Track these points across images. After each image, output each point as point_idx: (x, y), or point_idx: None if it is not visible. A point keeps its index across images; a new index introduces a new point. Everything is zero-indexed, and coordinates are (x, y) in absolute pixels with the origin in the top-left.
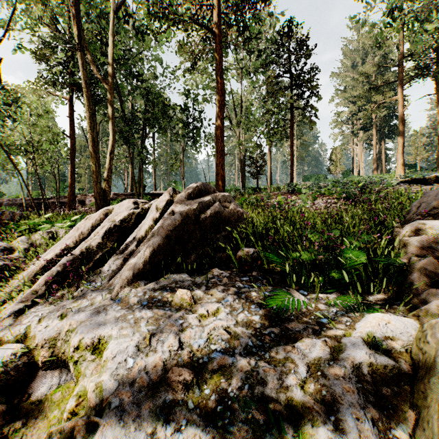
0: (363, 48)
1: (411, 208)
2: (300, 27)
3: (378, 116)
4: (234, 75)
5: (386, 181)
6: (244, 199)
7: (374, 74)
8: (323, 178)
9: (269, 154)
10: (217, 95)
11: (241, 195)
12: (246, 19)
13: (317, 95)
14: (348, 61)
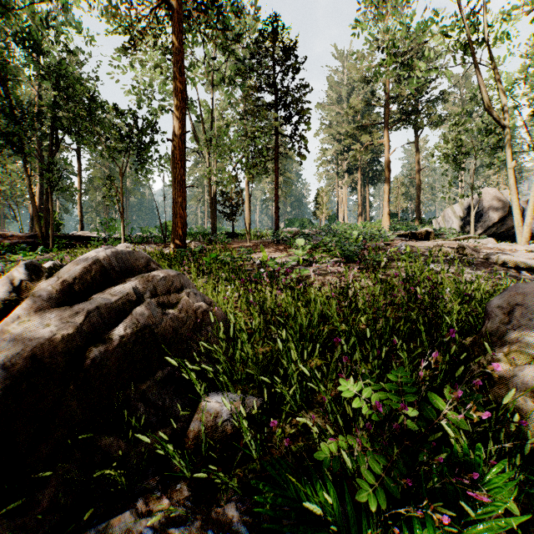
0: (348, 81)
1: (491, 309)
2: (288, 32)
3: (363, 159)
4: (202, 77)
5: (385, 235)
6: (214, 256)
7: (359, 112)
8: (308, 223)
9: (247, 190)
10: (175, 98)
11: (211, 246)
12: (218, 5)
13: (308, 122)
14: (333, 93)
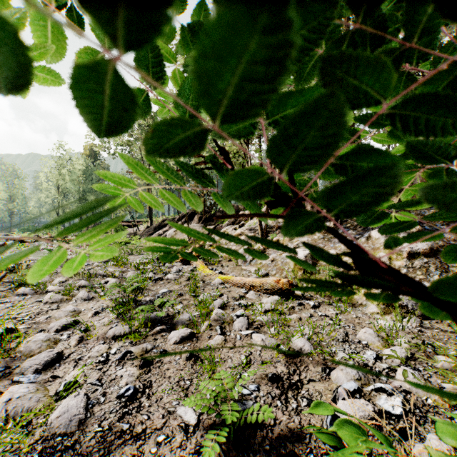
0: None
1: None
2: None
3: None
4: None
5: None
6: None
7: None
8: None
9: None
10: None
11: None
12: None
13: None
14: None
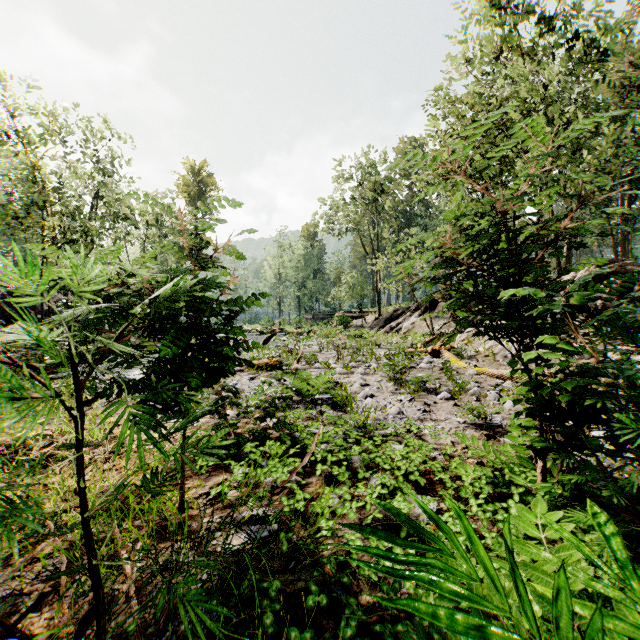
0: None
1: None
2: None
3: None
4: None
5: None
6: None
7: None
8: None
9: None
10: None
11: None
12: None
13: None
14: None
